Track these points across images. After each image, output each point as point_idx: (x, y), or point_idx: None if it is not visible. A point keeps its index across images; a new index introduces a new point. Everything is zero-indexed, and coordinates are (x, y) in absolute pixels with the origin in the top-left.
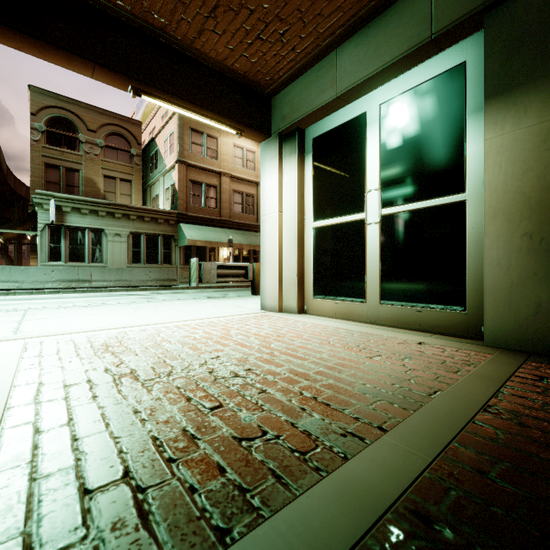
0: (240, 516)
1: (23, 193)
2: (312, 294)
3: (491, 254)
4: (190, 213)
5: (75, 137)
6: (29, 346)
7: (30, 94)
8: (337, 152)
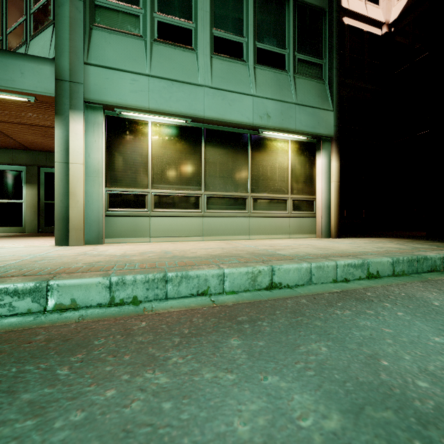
0: None
1: None
2: None
3: (28, 215)
4: None
5: None
6: None
7: None
8: None
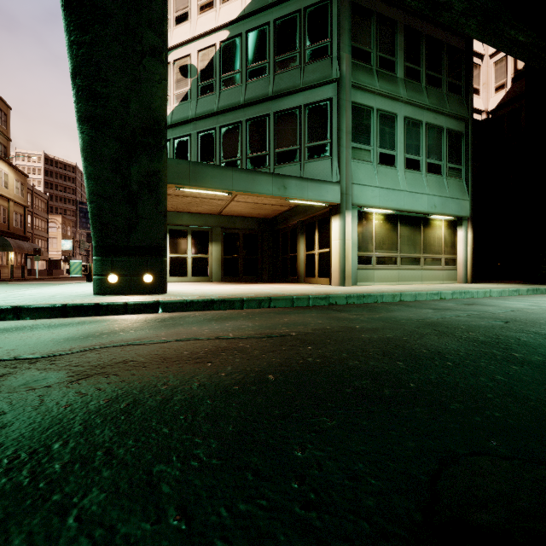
0: (224, 284)
1: None
2: (169, 276)
3: (214, 267)
4: None
5: None
6: None
7: None
8: (179, 237)
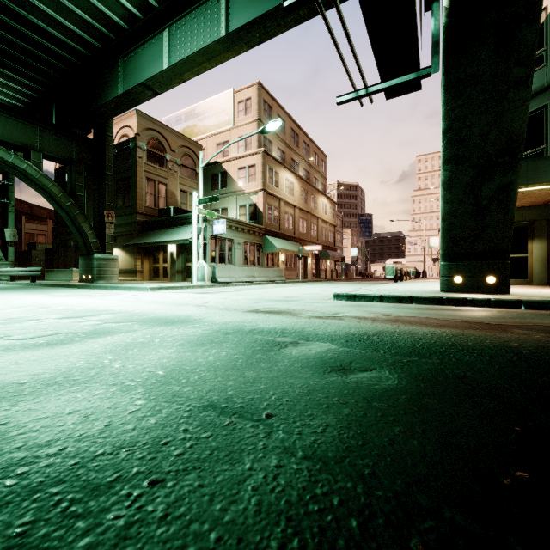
0: None
1: None
2: None
3: (535, 268)
4: (268, 228)
5: (163, 156)
6: None
7: (136, 117)
8: None
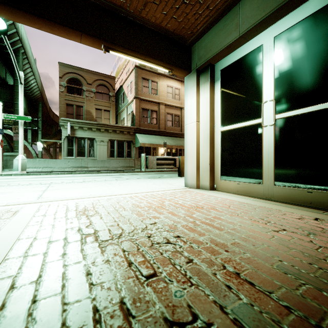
0: None
1: (57, 121)
2: (220, 177)
3: None
4: (141, 127)
5: (81, 88)
6: (41, 208)
7: (59, 67)
8: (239, 77)
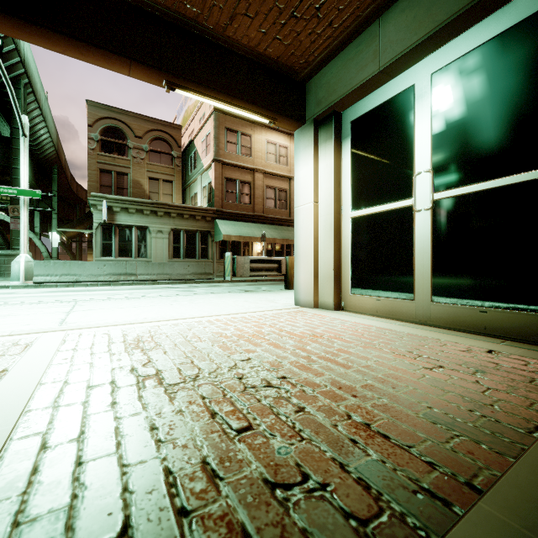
0: None
1: (84, 197)
2: (350, 289)
3: None
4: (225, 209)
5: (124, 144)
6: (68, 339)
7: (88, 108)
8: (379, 133)
